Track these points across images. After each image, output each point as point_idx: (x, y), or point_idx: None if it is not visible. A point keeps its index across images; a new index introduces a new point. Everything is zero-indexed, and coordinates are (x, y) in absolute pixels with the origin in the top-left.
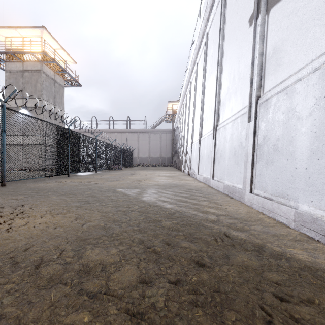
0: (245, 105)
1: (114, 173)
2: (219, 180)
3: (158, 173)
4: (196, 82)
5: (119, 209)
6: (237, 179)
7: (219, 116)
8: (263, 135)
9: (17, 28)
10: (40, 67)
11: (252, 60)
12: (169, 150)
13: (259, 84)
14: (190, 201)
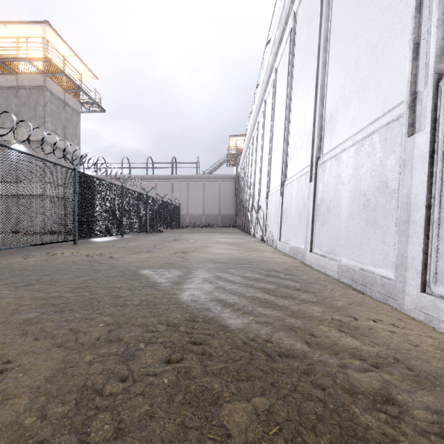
0: (392, 106)
1: (149, 238)
2: (326, 254)
3: (216, 239)
4: (275, 98)
5: (119, 336)
6: (376, 256)
7: (323, 140)
8: None
9: (7, 23)
10: (42, 81)
11: (416, 1)
12: (231, 204)
13: (442, 44)
14: (281, 304)
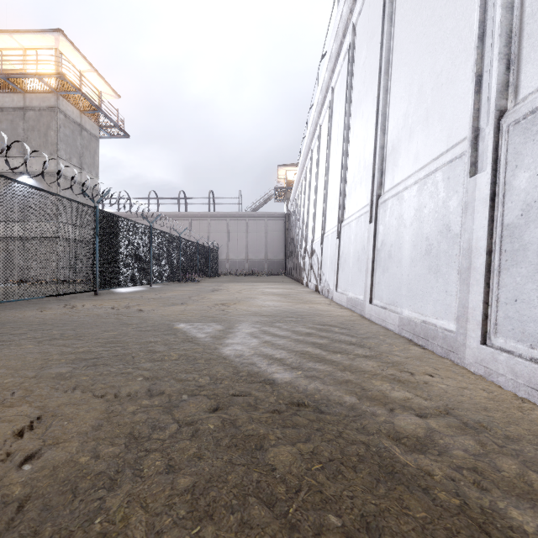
0: (456, 141)
1: (182, 288)
2: (387, 306)
3: (262, 289)
4: (331, 122)
5: (160, 389)
6: (438, 307)
7: (384, 175)
8: (523, 202)
9: (13, 32)
10: (54, 101)
11: (479, 30)
12: (280, 247)
13: (503, 79)
14: (333, 359)
